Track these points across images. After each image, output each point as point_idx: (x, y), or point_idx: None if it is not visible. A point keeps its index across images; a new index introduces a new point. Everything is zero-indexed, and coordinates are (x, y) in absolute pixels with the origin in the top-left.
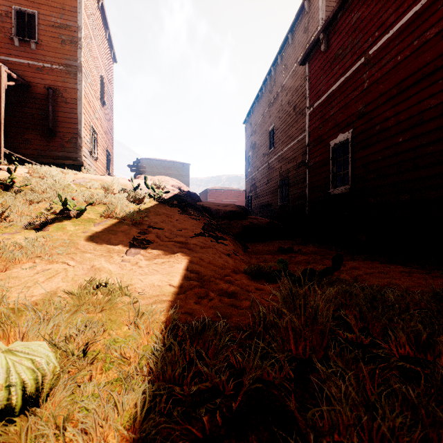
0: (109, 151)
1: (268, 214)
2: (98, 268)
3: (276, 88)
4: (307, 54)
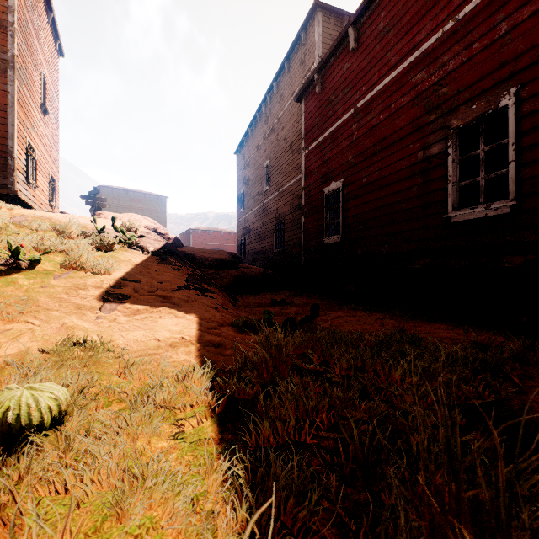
0: (52, 175)
1: (263, 262)
2: (71, 326)
3: (272, 120)
4: (303, 92)
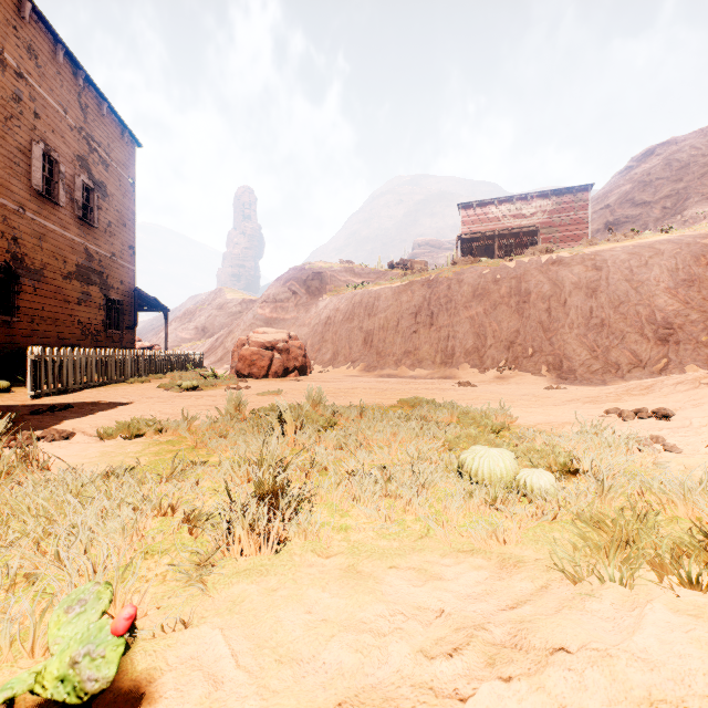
0: None
1: None
2: None
3: None
4: None
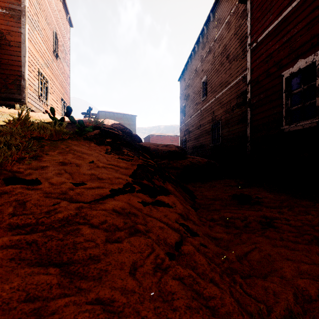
0: (64, 100)
1: (200, 154)
2: None
3: (208, 44)
4: None
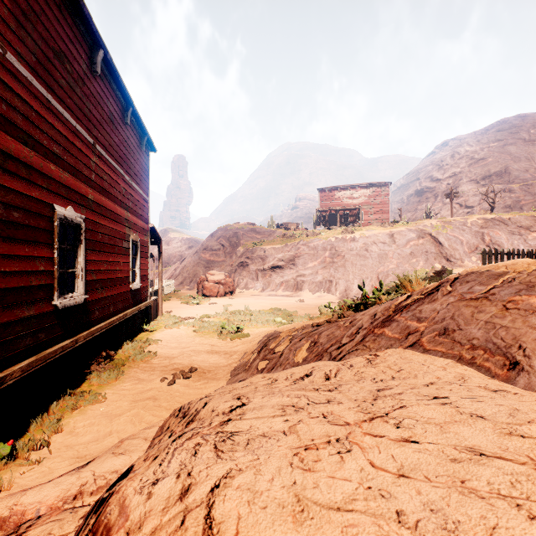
0: None
1: None
2: None
3: None
4: None
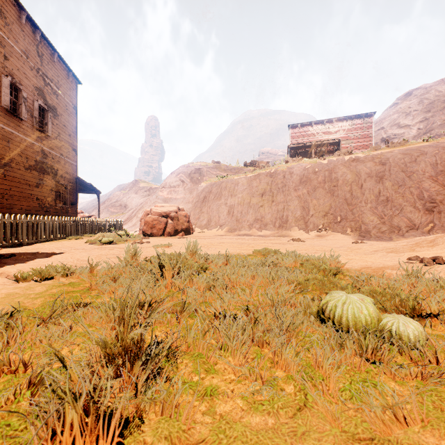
0: None
1: None
2: None
3: None
4: None
